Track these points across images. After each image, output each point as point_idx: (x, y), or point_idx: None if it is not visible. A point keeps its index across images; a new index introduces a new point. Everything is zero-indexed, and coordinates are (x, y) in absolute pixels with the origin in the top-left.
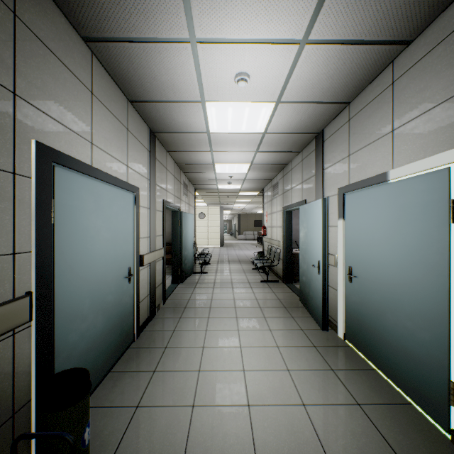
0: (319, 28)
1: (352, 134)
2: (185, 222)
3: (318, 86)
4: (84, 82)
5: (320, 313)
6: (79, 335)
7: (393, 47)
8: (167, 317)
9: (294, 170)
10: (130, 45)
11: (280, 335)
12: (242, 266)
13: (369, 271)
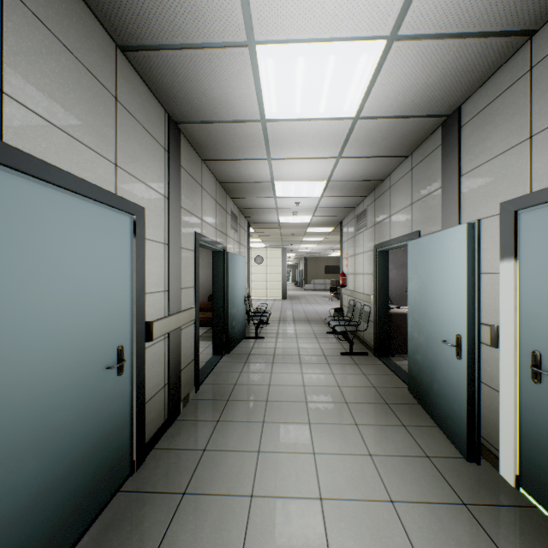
0: None
1: (542, 92)
2: (233, 267)
3: None
4: None
5: (463, 429)
6: None
7: None
8: (198, 419)
9: (396, 187)
10: None
11: (391, 470)
12: (312, 328)
13: None
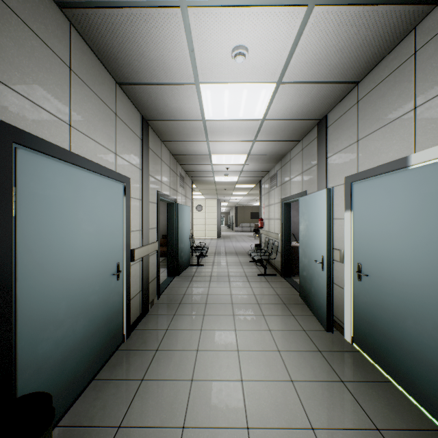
0: None
1: (362, 117)
2: (181, 214)
3: (325, 61)
4: (59, 55)
5: (325, 312)
6: (53, 345)
7: (418, 8)
8: (161, 314)
9: (293, 160)
10: (112, 11)
11: (281, 337)
12: (239, 258)
13: (383, 269)
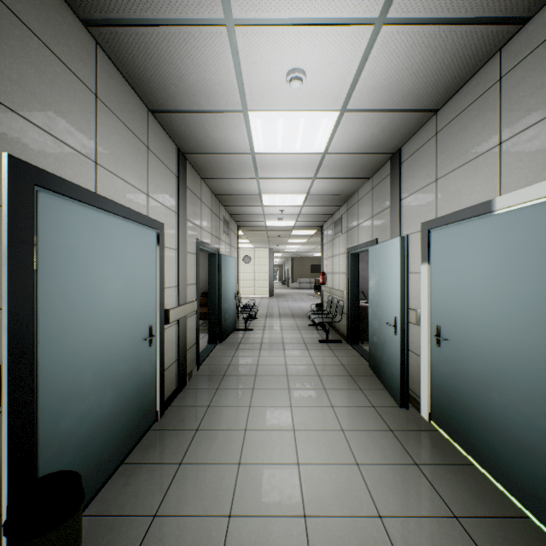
0: (402, 0)
1: (441, 151)
2: (225, 267)
3: (397, 87)
4: (84, 81)
5: (398, 385)
6: (77, 420)
7: (503, 28)
8: (201, 388)
9: (362, 202)
10: (146, 30)
11: (345, 414)
12: (296, 321)
13: (465, 332)
